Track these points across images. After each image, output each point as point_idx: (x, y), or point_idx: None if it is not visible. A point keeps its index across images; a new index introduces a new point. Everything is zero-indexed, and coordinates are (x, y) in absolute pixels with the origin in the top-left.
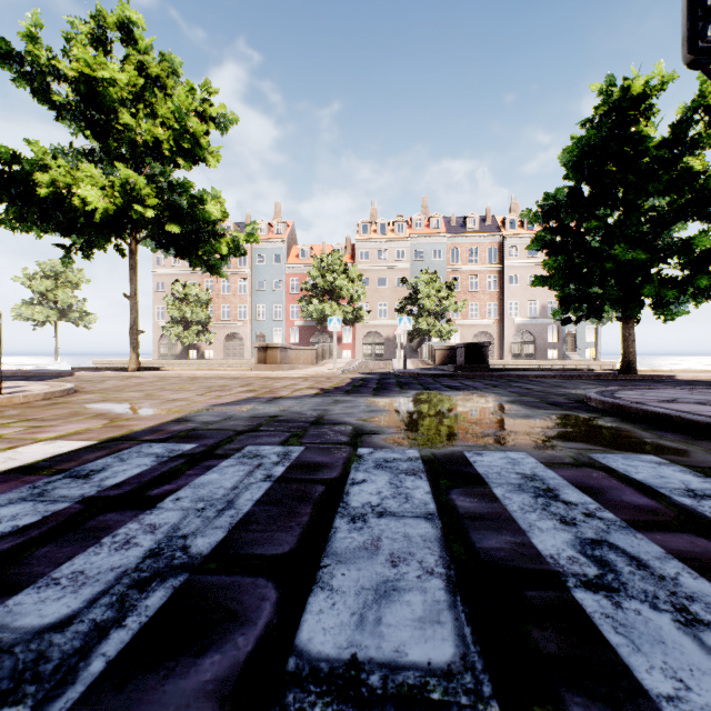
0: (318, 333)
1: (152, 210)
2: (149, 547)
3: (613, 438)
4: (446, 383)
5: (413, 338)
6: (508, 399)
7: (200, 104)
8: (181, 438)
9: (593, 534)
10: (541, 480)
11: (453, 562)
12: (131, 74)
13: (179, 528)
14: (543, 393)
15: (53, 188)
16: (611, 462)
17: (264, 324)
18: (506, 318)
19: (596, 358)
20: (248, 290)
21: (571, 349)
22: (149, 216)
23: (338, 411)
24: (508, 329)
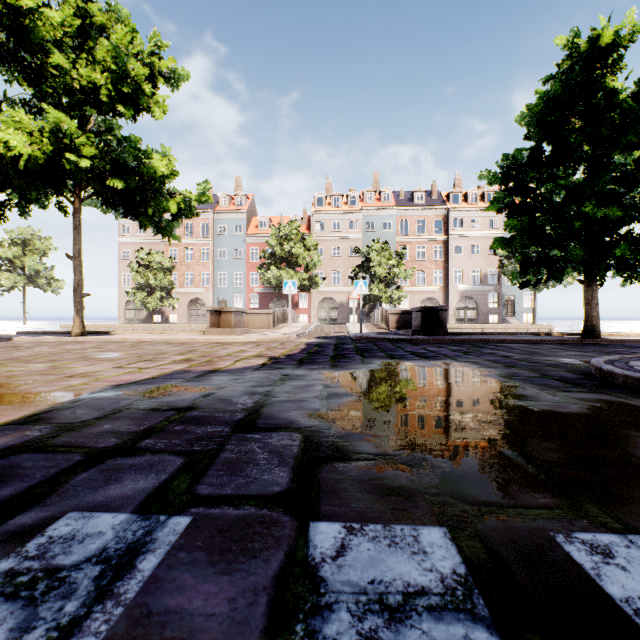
0: (276, 299)
1: (88, 160)
2: None
3: None
4: (409, 349)
5: (365, 303)
6: (498, 372)
7: (148, 57)
8: None
9: None
10: None
11: None
12: (66, 13)
13: None
14: (531, 363)
15: None
16: None
17: (226, 291)
18: (450, 285)
19: (534, 322)
20: (210, 258)
21: (510, 314)
22: (84, 165)
23: (284, 396)
24: (452, 295)
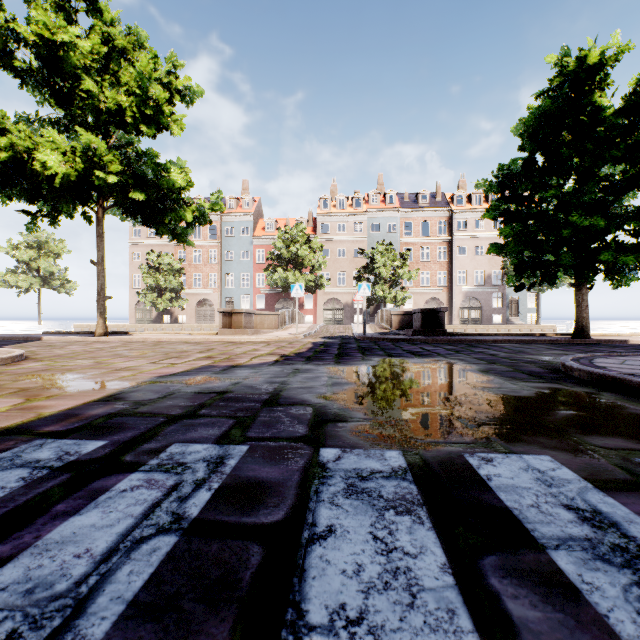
0: (282, 300)
1: (115, 176)
2: None
3: None
4: (407, 349)
5: (370, 304)
6: (479, 367)
7: (166, 76)
8: (92, 429)
9: None
10: (616, 527)
11: None
12: (94, 42)
13: None
14: (512, 360)
15: (12, 152)
16: None
17: (233, 292)
18: (454, 286)
19: (537, 322)
20: (218, 260)
21: (514, 314)
22: (111, 181)
23: (297, 384)
24: (456, 296)
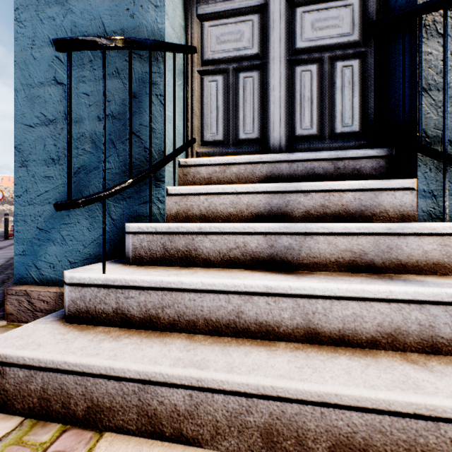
0: None
1: None
2: None
3: None
4: None
5: None
6: None
7: None
8: None
9: None
10: None
11: None
12: None
13: None
14: None
15: None
16: None
17: None
18: None
19: None
20: None
21: None
22: None
23: None
24: None
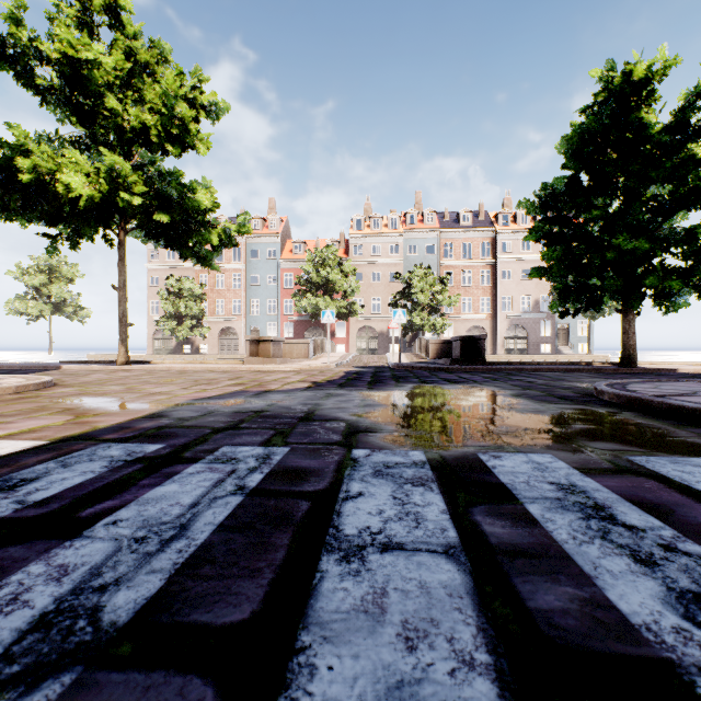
0: (312, 328)
1: (139, 198)
2: (42, 609)
3: (646, 436)
4: (443, 377)
5: (407, 332)
6: (512, 392)
7: (190, 92)
8: (148, 437)
9: (691, 583)
10: (584, 493)
11: (501, 640)
12: (118, 58)
13: (99, 572)
14: (548, 387)
15: (35, 174)
16: (659, 468)
17: (259, 319)
18: (499, 312)
19: (588, 352)
20: (242, 285)
21: (564, 343)
22: (136, 203)
23: (330, 406)
24: (501, 323)
